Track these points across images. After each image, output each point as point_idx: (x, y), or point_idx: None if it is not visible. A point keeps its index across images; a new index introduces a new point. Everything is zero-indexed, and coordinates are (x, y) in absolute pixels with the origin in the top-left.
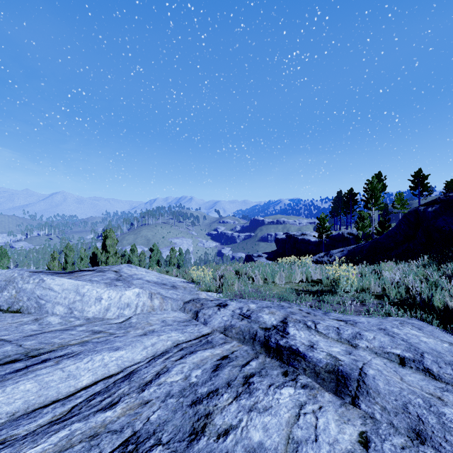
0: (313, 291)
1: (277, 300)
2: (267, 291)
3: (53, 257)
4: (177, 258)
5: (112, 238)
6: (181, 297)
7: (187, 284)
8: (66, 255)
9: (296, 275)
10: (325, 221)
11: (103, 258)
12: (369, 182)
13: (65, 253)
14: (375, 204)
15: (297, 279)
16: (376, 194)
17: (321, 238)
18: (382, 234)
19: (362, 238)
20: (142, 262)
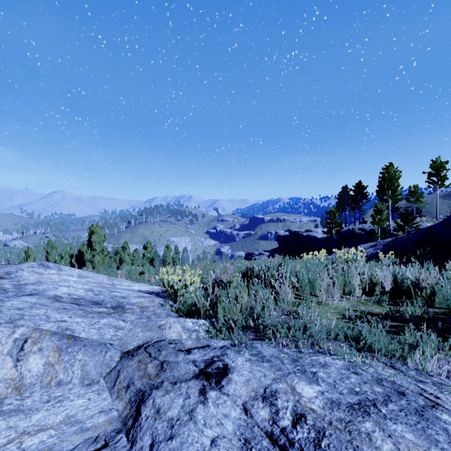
0: (413, 321)
1: (354, 353)
2: (318, 323)
3: (27, 254)
4: (173, 257)
5: (99, 234)
6: (124, 336)
7: (150, 300)
8: (47, 253)
9: (355, 283)
10: (336, 214)
11: (88, 256)
12: (386, 170)
13: (46, 251)
14: (393, 195)
15: (358, 289)
16: (393, 184)
17: (331, 233)
18: (404, 228)
19: (379, 233)
20: (136, 261)
